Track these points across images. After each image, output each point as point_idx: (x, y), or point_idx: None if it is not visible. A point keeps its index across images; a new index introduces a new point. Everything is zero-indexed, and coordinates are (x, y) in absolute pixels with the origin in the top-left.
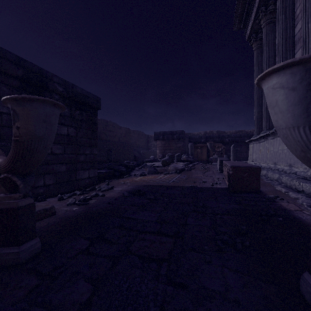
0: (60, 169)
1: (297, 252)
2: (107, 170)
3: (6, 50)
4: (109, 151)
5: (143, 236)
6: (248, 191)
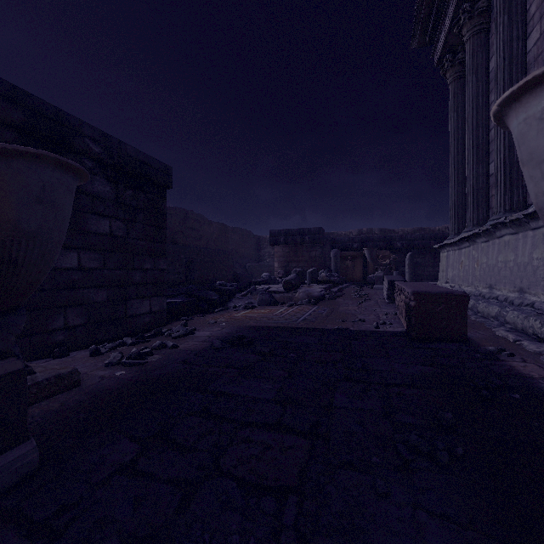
0: (97, 298)
1: None
2: (184, 298)
3: None
4: (190, 265)
5: (248, 433)
6: (444, 339)
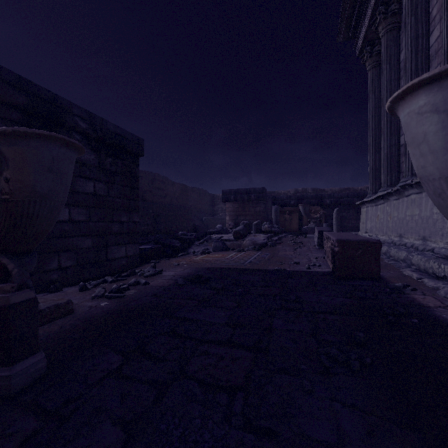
0: (84, 245)
1: (446, 375)
2: (153, 245)
3: (1, 66)
4: (157, 218)
5: (206, 348)
6: (362, 277)
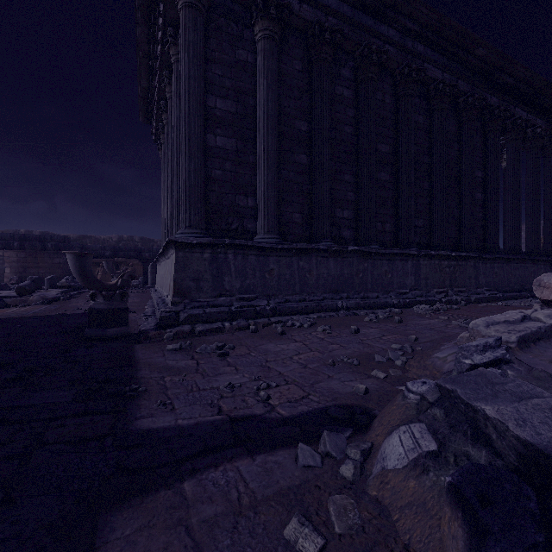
0: None
1: None
2: None
3: None
4: None
5: None
6: None
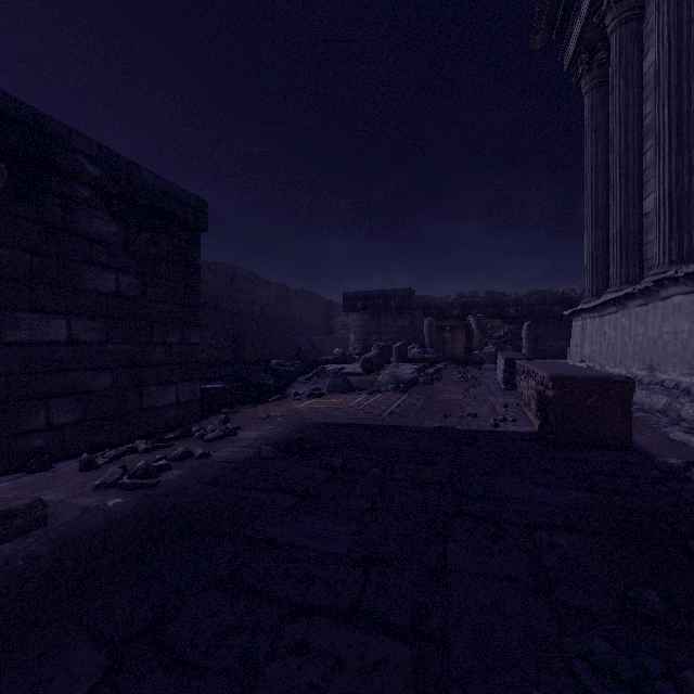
0: (97, 384)
1: None
2: (228, 383)
3: None
4: (239, 338)
5: (303, 631)
6: (598, 445)
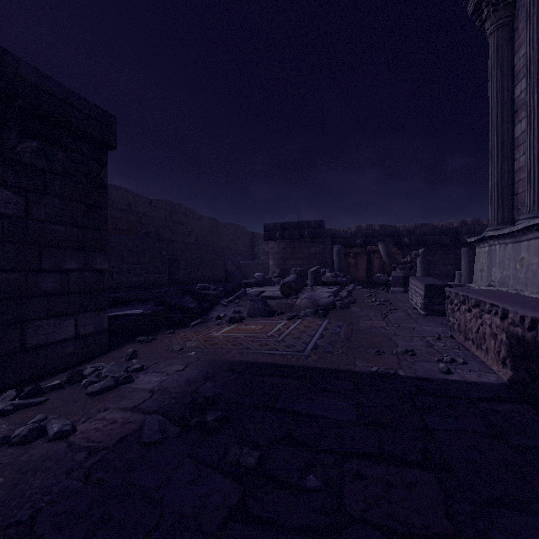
0: None
1: None
2: (152, 307)
3: None
4: (174, 263)
5: None
6: None
